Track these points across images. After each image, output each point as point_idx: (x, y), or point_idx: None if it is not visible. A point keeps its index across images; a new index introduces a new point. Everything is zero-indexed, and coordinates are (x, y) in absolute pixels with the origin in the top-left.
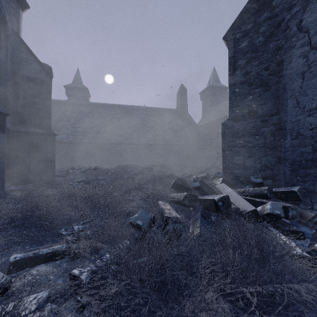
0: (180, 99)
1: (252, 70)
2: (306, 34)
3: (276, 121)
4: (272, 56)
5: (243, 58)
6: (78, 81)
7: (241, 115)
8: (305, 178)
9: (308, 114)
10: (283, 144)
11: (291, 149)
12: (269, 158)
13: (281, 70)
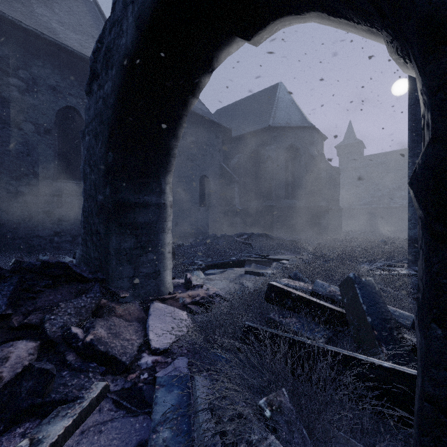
0: None
1: None
2: None
3: None
4: None
5: None
6: (350, 136)
7: None
8: None
9: None
10: None
11: None
12: None
13: None
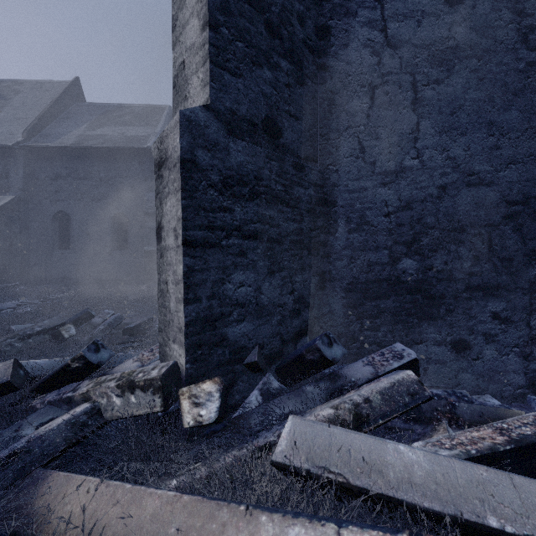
0: None
1: None
2: (379, 5)
3: (318, 178)
4: None
5: None
6: None
7: (249, 119)
8: (377, 320)
9: (381, 180)
10: (330, 242)
11: (348, 254)
12: (307, 277)
13: (325, 51)
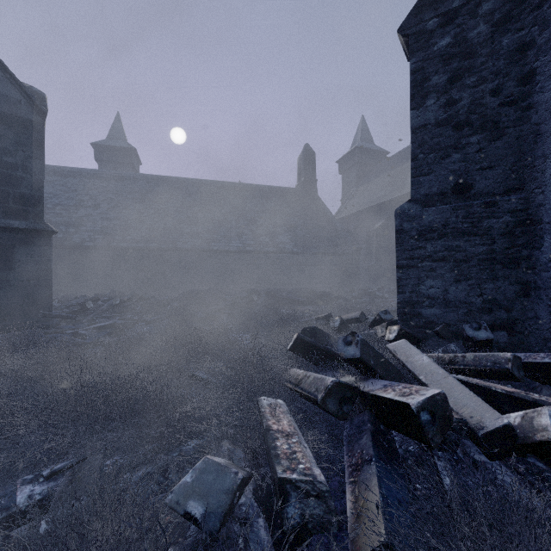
0: (304, 171)
1: (462, 96)
2: None
3: (518, 205)
4: (507, 65)
5: (442, 71)
6: (118, 136)
7: (439, 193)
8: None
9: None
10: (534, 256)
11: None
12: (501, 285)
13: (529, 93)
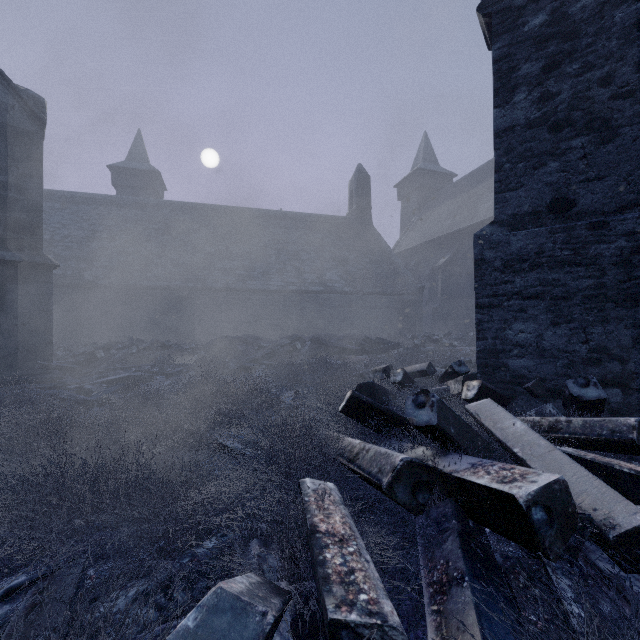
0: (356, 197)
1: (562, 88)
2: None
3: (636, 225)
4: (621, 45)
5: (535, 58)
6: (139, 157)
7: (531, 212)
8: None
9: None
10: None
11: None
12: (613, 329)
13: None
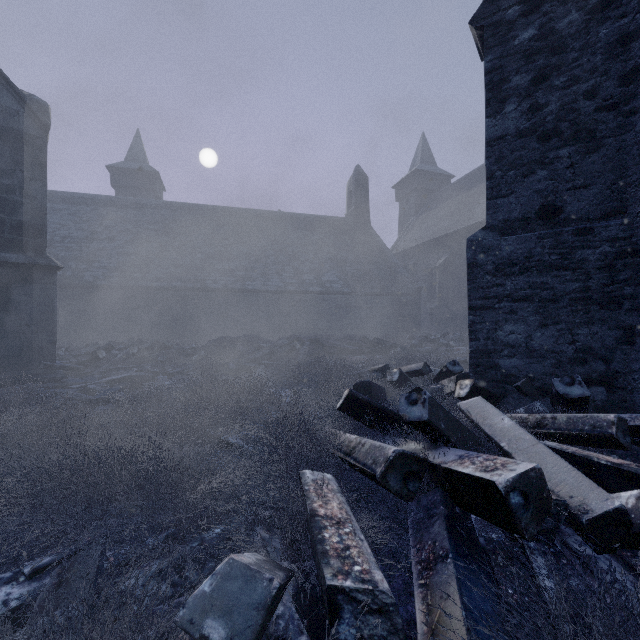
0: (354, 198)
1: (550, 100)
2: None
3: (619, 232)
4: (606, 60)
5: (525, 70)
6: (138, 158)
7: (521, 218)
8: None
9: None
10: None
11: None
12: (598, 330)
13: (634, 94)
